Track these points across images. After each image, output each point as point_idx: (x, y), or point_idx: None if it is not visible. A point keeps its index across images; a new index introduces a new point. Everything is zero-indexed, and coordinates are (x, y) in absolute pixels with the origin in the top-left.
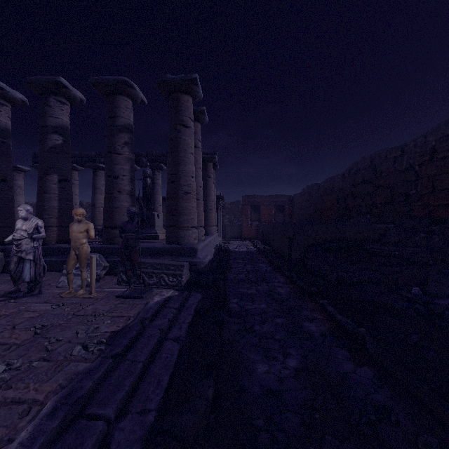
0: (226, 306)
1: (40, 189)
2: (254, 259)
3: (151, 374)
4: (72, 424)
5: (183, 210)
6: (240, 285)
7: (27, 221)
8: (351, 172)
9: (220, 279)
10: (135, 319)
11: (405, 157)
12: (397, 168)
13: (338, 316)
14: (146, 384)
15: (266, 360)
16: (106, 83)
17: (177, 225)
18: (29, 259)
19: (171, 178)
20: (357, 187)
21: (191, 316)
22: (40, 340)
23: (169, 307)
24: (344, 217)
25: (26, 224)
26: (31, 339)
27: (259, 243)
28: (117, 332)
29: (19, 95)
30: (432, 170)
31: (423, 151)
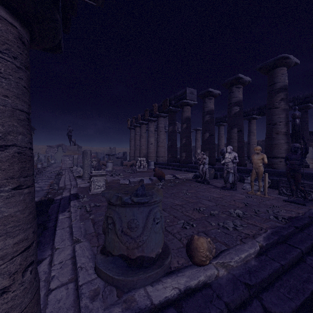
0: None
1: (228, 137)
2: None
3: None
4: (282, 243)
5: None
6: None
7: (230, 154)
8: None
9: None
10: (303, 215)
11: None
12: None
13: None
14: None
15: None
16: (267, 65)
17: None
18: (231, 172)
19: None
20: None
21: None
22: (249, 208)
23: None
24: None
25: (230, 155)
26: (245, 207)
27: None
28: (292, 217)
29: (217, 91)
30: None
31: None
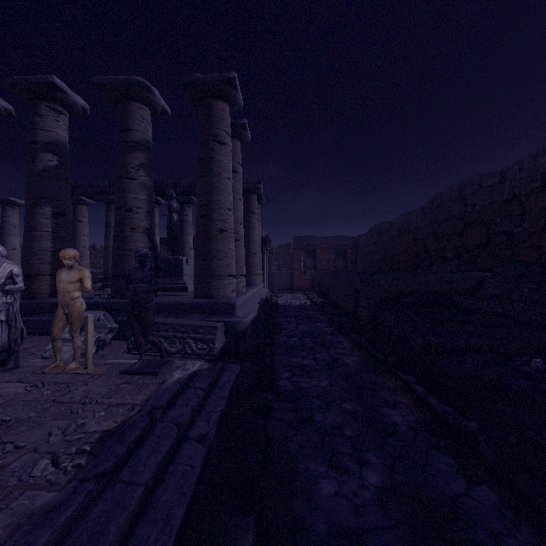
0: (275, 384)
1: (27, 225)
2: (309, 317)
3: (156, 504)
4: None
5: (217, 254)
6: (292, 353)
7: None
8: (433, 205)
9: (266, 344)
10: (141, 409)
11: (506, 185)
12: (495, 200)
13: (431, 401)
14: (146, 525)
15: (334, 473)
16: (115, 85)
17: (209, 273)
18: (0, 320)
19: (201, 211)
20: (441, 225)
21: (224, 400)
22: None
23: (194, 388)
24: (424, 264)
25: None
26: None
27: (315, 296)
28: (111, 433)
29: (2, 101)
30: (545, 200)
31: (532, 177)
